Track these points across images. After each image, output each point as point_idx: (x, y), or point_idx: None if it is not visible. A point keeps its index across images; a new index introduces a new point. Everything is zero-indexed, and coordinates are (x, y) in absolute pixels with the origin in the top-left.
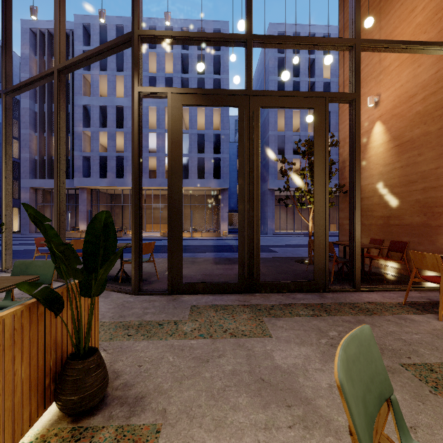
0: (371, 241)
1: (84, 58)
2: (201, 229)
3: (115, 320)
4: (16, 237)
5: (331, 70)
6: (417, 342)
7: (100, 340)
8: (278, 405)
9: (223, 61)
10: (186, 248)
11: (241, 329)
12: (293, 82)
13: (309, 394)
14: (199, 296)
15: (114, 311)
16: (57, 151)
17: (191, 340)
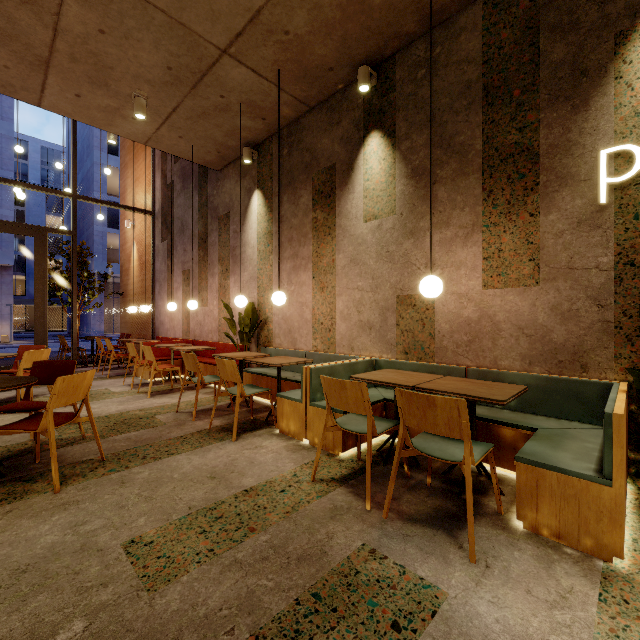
0: (121, 335)
1: None
2: None
3: None
4: None
5: None
6: None
7: None
8: None
9: None
10: None
11: None
12: None
13: None
14: None
15: None
16: None
17: None
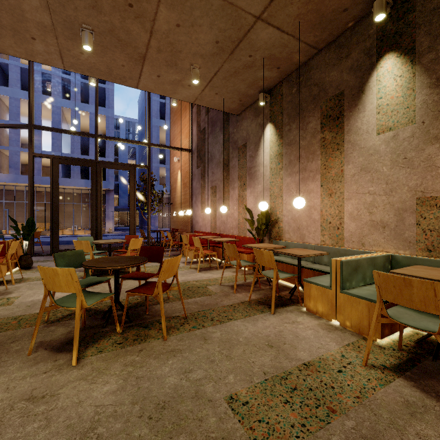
0: (172, 229)
1: None
2: (86, 227)
3: None
4: None
5: None
6: None
7: None
8: None
9: None
10: (66, 242)
11: None
12: None
13: None
14: None
15: None
16: None
17: None
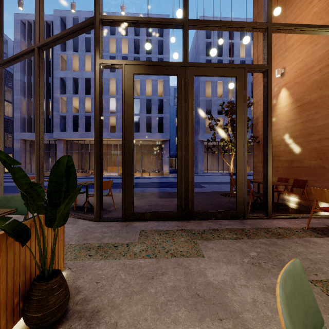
0: (278, 179)
1: (58, 38)
2: (148, 170)
3: (80, 243)
4: (10, 176)
5: (246, 52)
6: (320, 261)
7: (66, 260)
8: (212, 318)
9: (165, 44)
10: (137, 185)
11: (179, 250)
12: (218, 60)
13: (237, 308)
14: (147, 223)
15: (79, 235)
16: (37, 110)
17: (139, 259)
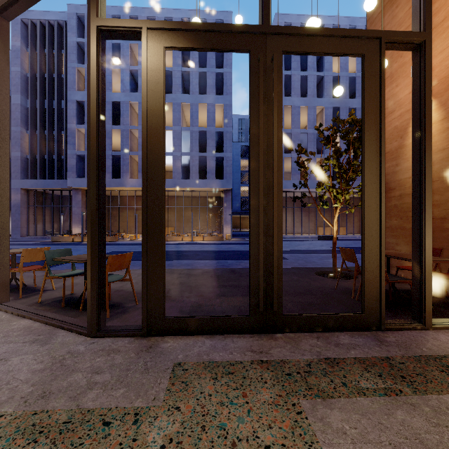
0: None
1: None
2: (202, 232)
3: (26, 409)
4: None
5: (341, 64)
6: None
7: None
8: None
9: (227, 54)
10: (185, 255)
11: (263, 442)
12: (301, 76)
13: None
14: (190, 340)
15: (39, 378)
16: None
17: None
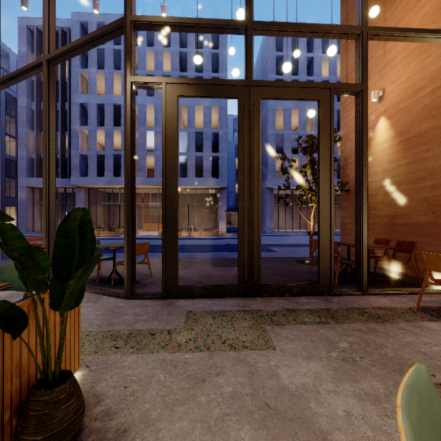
0: (375, 241)
1: (74, 47)
2: (199, 228)
3: (103, 329)
4: None
5: (330, 69)
6: (438, 355)
7: (83, 354)
8: None
9: (222, 59)
10: (184, 248)
11: (241, 340)
12: (292, 80)
13: (324, 426)
14: (196, 300)
15: (103, 318)
16: (46, 146)
17: (185, 353)
